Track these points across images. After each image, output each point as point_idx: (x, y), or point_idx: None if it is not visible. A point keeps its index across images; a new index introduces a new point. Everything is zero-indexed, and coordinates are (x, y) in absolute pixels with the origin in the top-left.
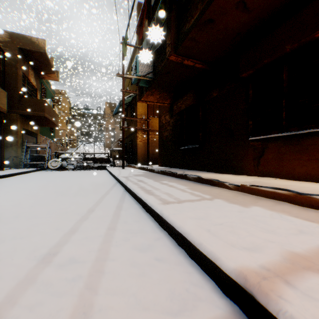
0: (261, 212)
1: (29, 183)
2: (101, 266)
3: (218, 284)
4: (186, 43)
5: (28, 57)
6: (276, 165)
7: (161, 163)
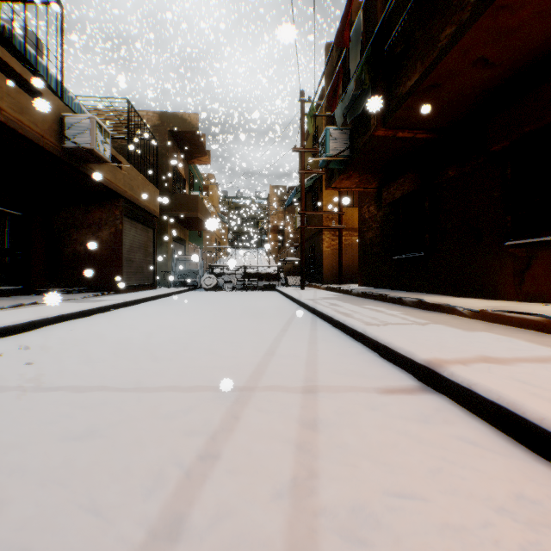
0: (487, 336)
1: (196, 304)
2: (315, 360)
3: (413, 375)
4: (399, 114)
5: (177, 139)
6: (549, 283)
7: (362, 281)
